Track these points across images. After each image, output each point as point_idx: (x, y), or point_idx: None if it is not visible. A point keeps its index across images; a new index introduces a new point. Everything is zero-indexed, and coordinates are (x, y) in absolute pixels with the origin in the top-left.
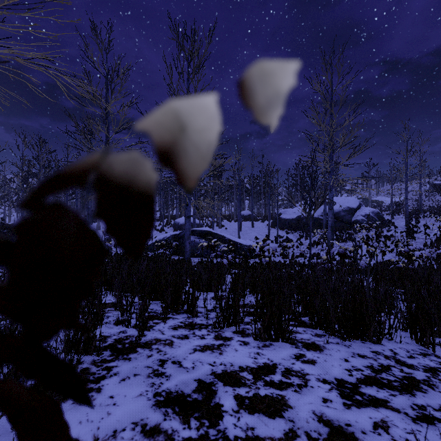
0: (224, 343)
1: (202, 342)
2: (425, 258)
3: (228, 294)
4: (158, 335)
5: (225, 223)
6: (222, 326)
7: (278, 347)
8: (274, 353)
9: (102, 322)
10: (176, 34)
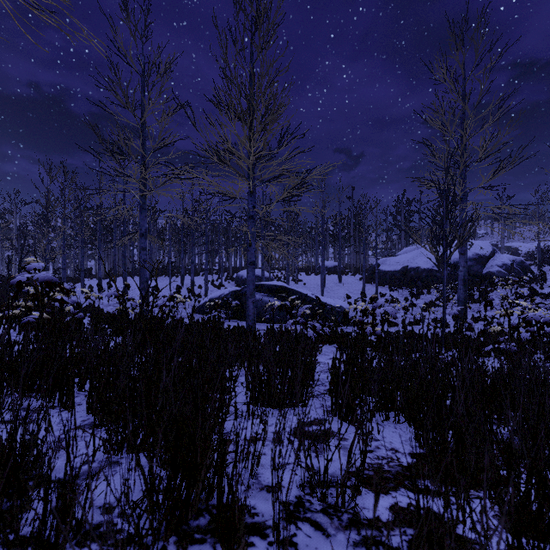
0: None
1: None
2: None
3: None
4: None
5: (303, 277)
6: None
7: None
8: None
9: None
10: None
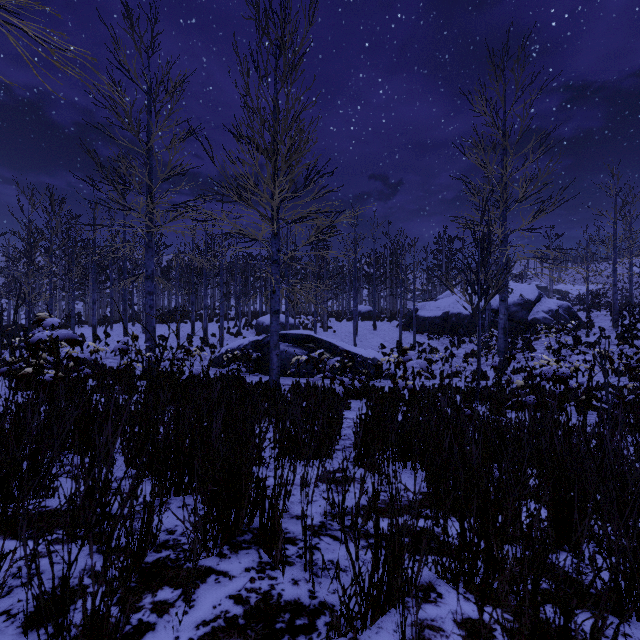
0: None
1: None
2: None
3: (375, 524)
4: None
5: (333, 324)
6: (358, 628)
7: None
8: None
9: None
10: (256, 10)
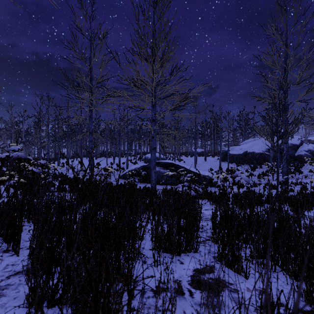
0: None
1: None
2: None
3: None
4: None
5: (183, 158)
6: None
7: None
8: None
9: None
10: None
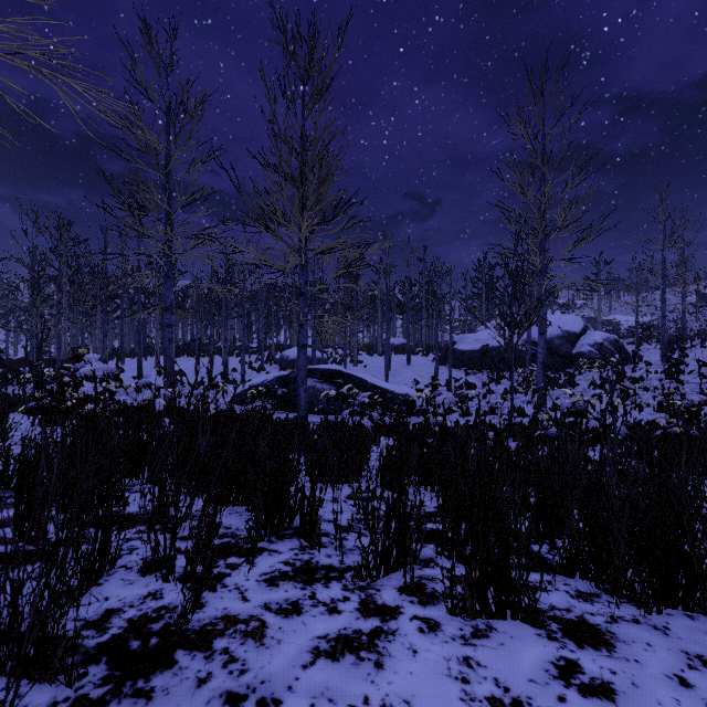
0: (383, 627)
1: (332, 626)
2: (705, 415)
3: (387, 504)
4: (232, 605)
5: (364, 358)
6: (374, 576)
7: (508, 638)
8: (505, 658)
9: (113, 566)
10: (283, 34)
